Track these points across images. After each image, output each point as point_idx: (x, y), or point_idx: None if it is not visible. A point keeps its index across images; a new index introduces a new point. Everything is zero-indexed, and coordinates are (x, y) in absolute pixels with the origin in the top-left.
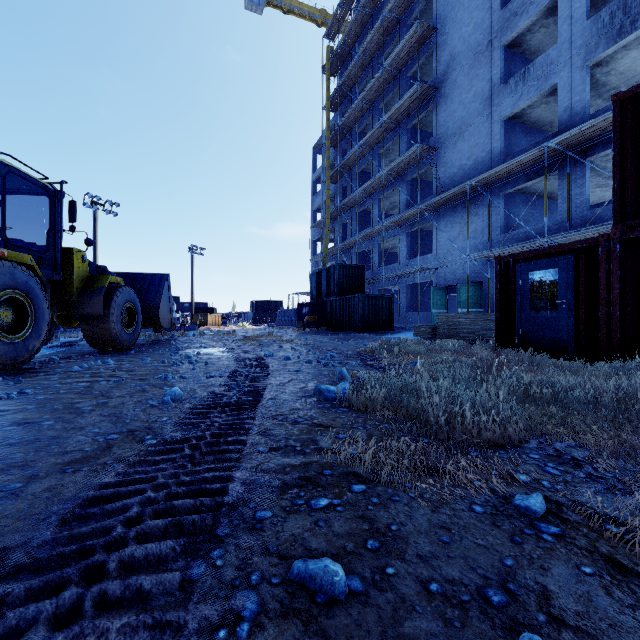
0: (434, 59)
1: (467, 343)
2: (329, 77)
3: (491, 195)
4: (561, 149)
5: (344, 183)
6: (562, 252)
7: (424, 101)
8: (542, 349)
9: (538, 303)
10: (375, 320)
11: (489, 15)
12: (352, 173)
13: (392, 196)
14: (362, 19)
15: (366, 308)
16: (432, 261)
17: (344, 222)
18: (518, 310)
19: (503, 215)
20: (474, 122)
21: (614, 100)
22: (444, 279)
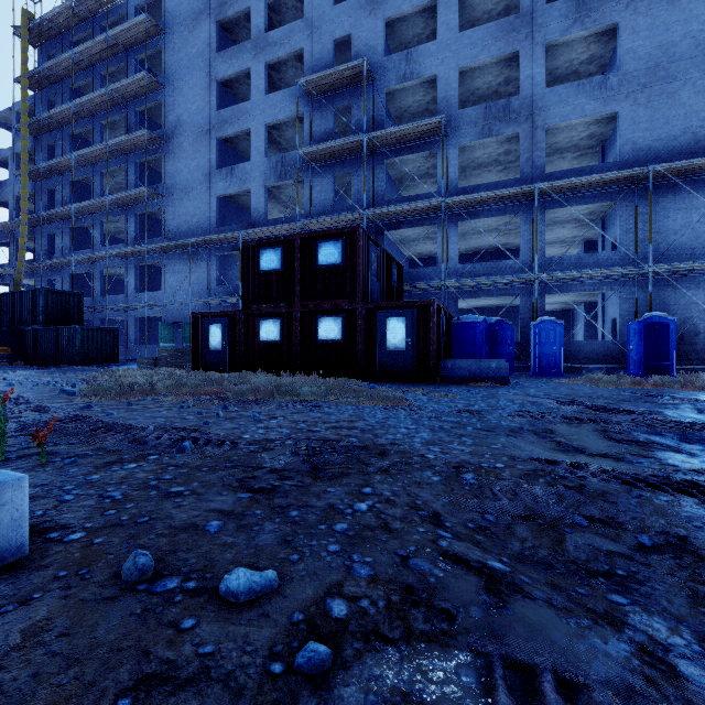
0: (163, 112)
1: (175, 369)
2: (27, 48)
3: (210, 253)
4: (248, 239)
5: (51, 186)
6: (224, 315)
7: (154, 145)
8: (215, 370)
9: (213, 343)
10: (97, 353)
11: (209, 108)
12: (64, 179)
13: (119, 221)
14: (79, 12)
15: (86, 340)
16: (161, 298)
17: (51, 233)
18: (204, 347)
19: (219, 271)
20: (197, 188)
21: (242, 244)
22: (172, 316)
